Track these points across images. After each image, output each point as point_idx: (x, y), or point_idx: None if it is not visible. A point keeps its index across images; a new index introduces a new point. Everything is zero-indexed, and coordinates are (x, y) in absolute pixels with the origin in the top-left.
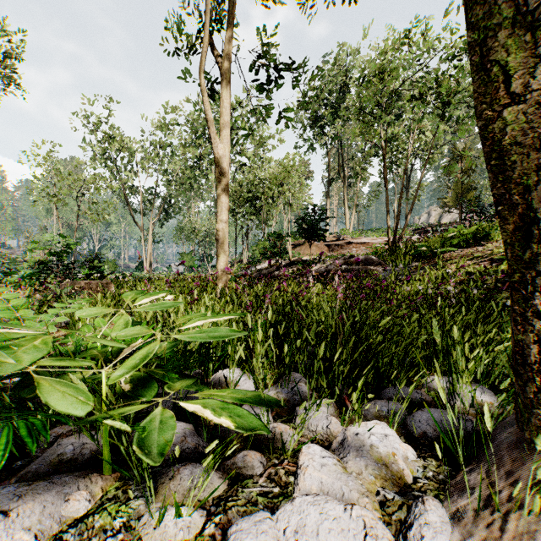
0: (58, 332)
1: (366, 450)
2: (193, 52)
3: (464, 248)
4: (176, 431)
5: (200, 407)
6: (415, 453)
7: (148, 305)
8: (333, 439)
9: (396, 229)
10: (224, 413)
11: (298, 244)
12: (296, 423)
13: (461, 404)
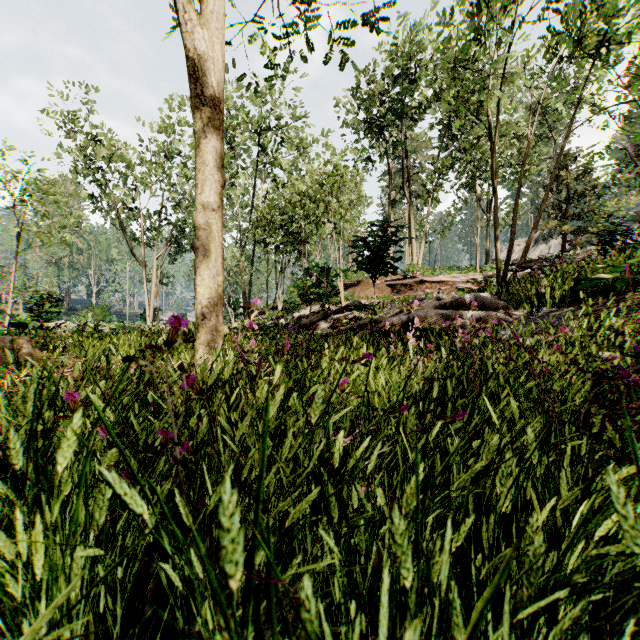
0: None
1: None
2: None
3: None
4: None
5: None
6: None
7: None
8: None
9: (509, 255)
10: None
11: (351, 284)
12: None
13: None
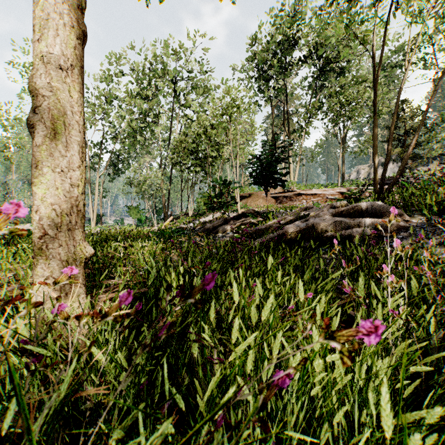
0: None
1: None
2: None
3: None
4: None
5: None
6: None
7: None
8: None
9: (385, 169)
10: None
11: (244, 197)
12: None
13: None
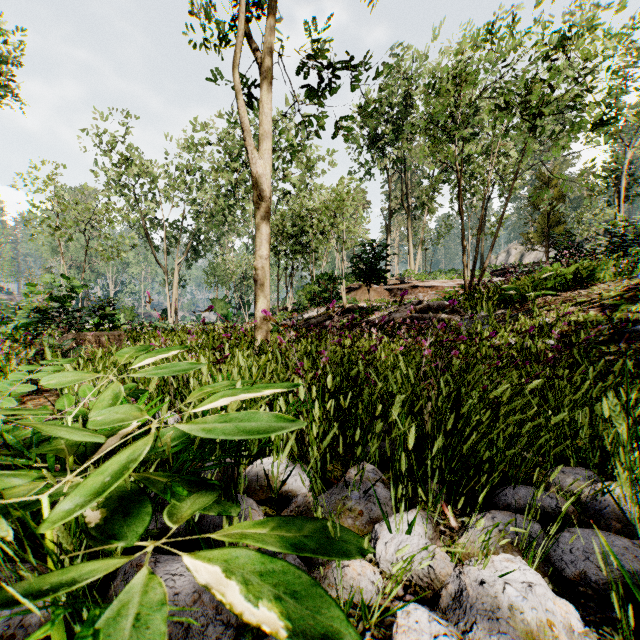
0: (46, 400)
1: (504, 618)
2: (226, 44)
3: (561, 291)
4: (184, 581)
5: (220, 571)
6: (579, 615)
7: (151, 368)
8: (440, 588)
9: (473, 269)
10: (265, 589)
11: (353, 288)
12: (376, 554)
13: (621, 517)
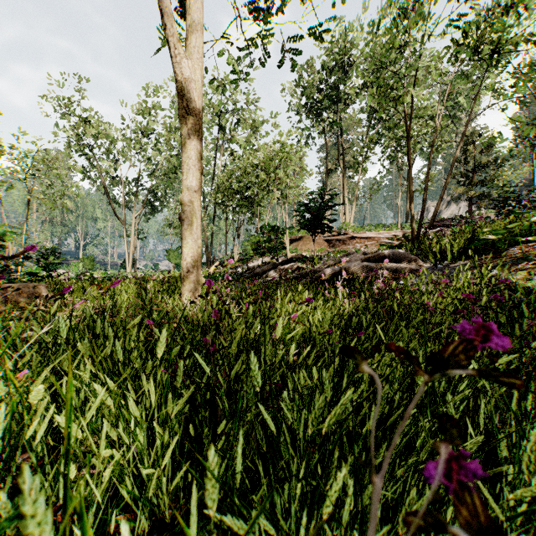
0: None
1: None
2: None
3: None
4: None
5: None
6: None
7: None
8: None
9: (421, 217)
10: None
11: (295, 240)
12: None
13: None
